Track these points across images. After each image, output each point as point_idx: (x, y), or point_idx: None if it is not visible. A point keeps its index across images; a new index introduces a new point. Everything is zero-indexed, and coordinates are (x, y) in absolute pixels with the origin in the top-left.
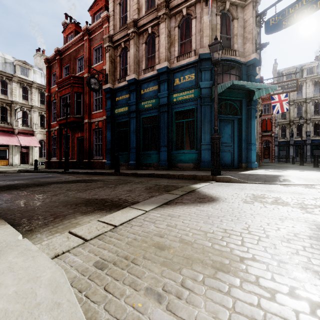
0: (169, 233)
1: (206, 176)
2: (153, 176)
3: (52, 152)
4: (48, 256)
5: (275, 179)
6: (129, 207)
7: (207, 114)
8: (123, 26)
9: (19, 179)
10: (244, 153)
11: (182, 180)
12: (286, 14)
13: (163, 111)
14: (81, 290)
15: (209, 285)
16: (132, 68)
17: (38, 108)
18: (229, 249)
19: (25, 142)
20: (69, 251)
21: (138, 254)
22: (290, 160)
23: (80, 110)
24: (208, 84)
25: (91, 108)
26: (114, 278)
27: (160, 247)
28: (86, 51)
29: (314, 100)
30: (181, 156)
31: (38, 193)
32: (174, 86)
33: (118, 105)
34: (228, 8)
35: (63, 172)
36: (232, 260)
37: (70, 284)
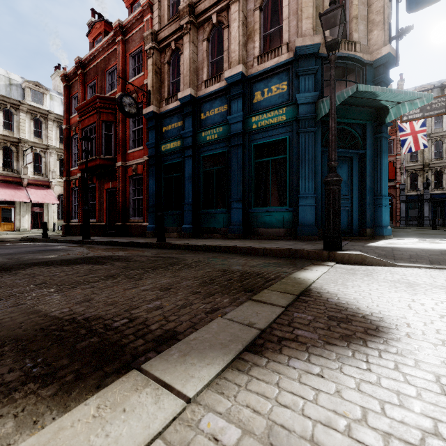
0: None
1: (315, 252)
2: (220, 250)
3: (72, 211)
4: None
5: None
6: (136, 373)
7: (309, 147)
8: (174, 16)
9: None
10: (369, 211)
11: (271, 260)
12: None
13: (235, 145)
14: None
15: None
16: (187, 79)
17: (56, 149)
18: None
19: (38, 197)
20: None
21: None
22: (424, 223)
23: (110, 148)
24: (311, 97)
25: (126, 144)
26: None
27: None
28: (119, 59)
29: None
30: (264, 216)
31: None
32: (253, 104)
33: (166, 138)
34: None
35: (80, 242)
36: None
37: None
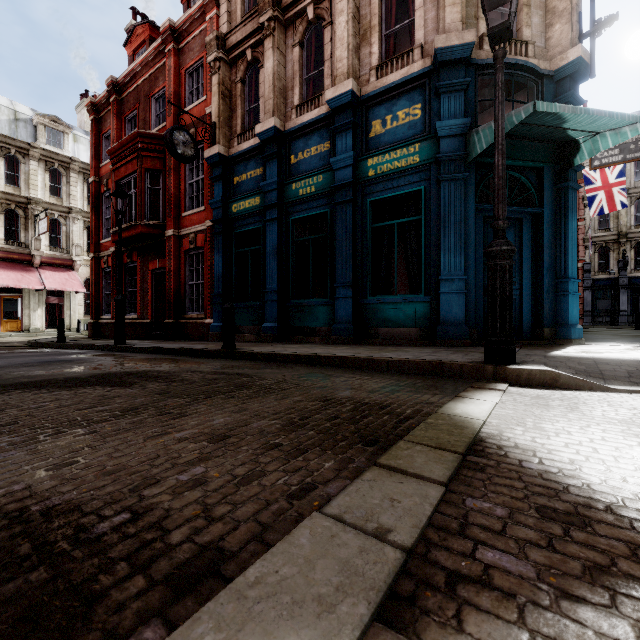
0: None
1: (473, 367)
2: (318, 362)
3: (103, 302)
4: None
5: None
6: None
7: (456, 203)
8: (250, 11)
9: None
10: (548, 301)
11: (402, 379)
12: None
13: (342, 202)
14: None
15: None
16: (270, 104)
17: (82, 214)
18: None
19: (55, 282)
20: None
21: None
22: (619, 321)
23: (158, 209)
24: (459, 127)
25: (180, 204)
26: None
27: None
28: (170, 78)
29: None
30: (387, 309)
31: None
32: (369, 139)
33: (239, 193)
34: None
35: (110, 348)
36: None
37: None
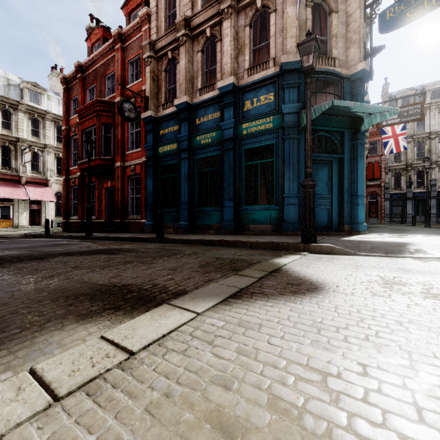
0: (244, 376)
1: (293, 245)
2: (213, 243)
3: (71, 208)
4: None
5: (402, 249)
6: (167, 305)
7: (293, 152)
8: (170, 27)
9: (15, 247)
10: (347, 209)
11: (257, 251)
12: (411, 2)
13: (227, 149)
14: None
15: None
16: (183, 87)
17: (53, 148)
18: (396, 438)
19: (36, 195)
20: (3, 438)
21: None
22: (407, 220)
23: (109, 149)
24: (294, 108)
25: (125, 146)
26: None
27: (223, 428)
28: (118, 65)
29: None
30: (254, 214)
31: (26, 272)
32: (243, 112)
33: (163, 141)
34: None
35: (83, 237)
36: None
37: None
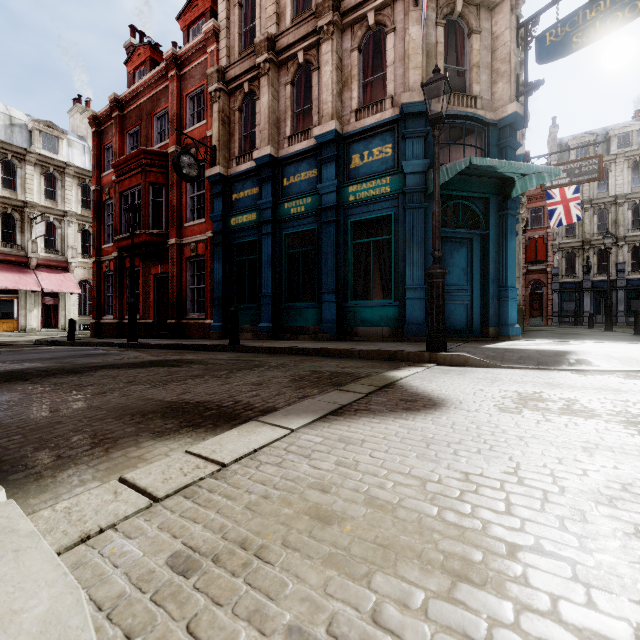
0: (342, 483)
1: (416, 354)
2: (308, 353)
3: (104, 304)
4: (64, 540)
5: (560, 359)
6: (256, 421)
7: (418, 227)
8: (247, 49)
9: (35, 359)
10: (492, 306)
11: (367, 362)
12: (579, 22)
13: (327, 221)
14: (132, 633)
15: (441, 621)
16: (266, 133)
17: (77, 217)
18: (479, 522)
19: (52, 284)
20: (116, 527)
21: (272, 534)
22: (583, 321)
23: (160, 219)
24: (420, 166)
25: (182, 215)
26: (212, 598)
27: (321, 518)
28: (172, 101)
29: (632, 200)
30: (364, 312)
31: (68, 389)
32: (350, 170)
33: (237, 209)
34: (460, 10)
35: (125, 345)
36: (490, 551)
37: (106, 616)
